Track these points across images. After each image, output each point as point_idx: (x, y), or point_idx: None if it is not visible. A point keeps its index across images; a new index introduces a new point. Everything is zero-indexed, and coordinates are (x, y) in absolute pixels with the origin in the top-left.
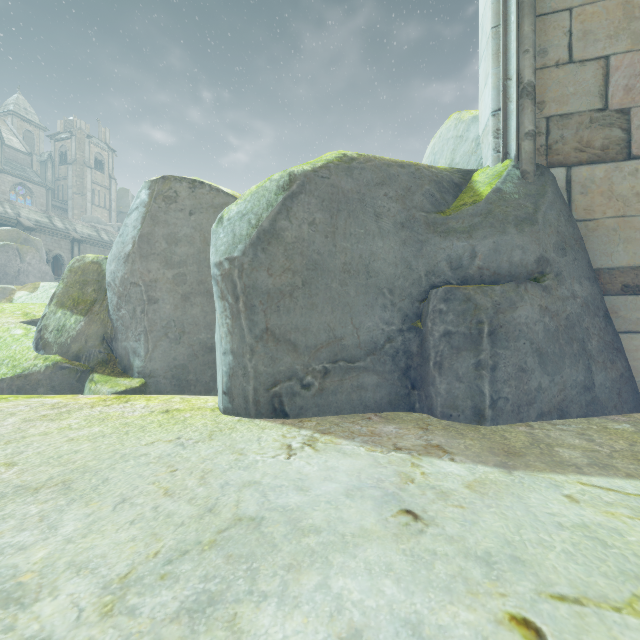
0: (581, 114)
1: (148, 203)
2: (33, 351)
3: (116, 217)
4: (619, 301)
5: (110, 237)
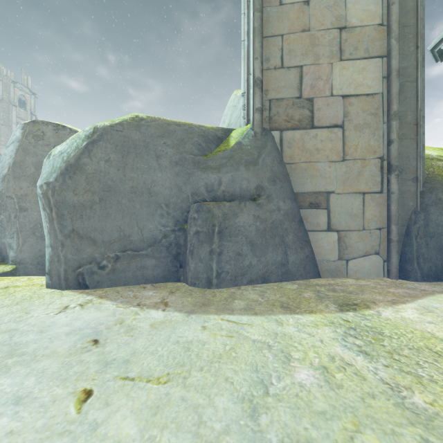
0: (288, 99)
1: (21, 139)
2: None
3: None
4: (308, 212)
5: None
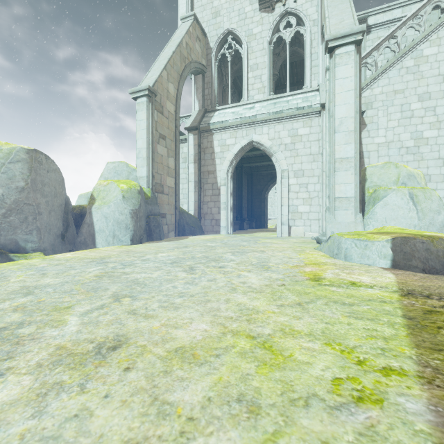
0: (159, 183)
1: (30, 162)
2: None
3: None
4: (162, 219)
5: None
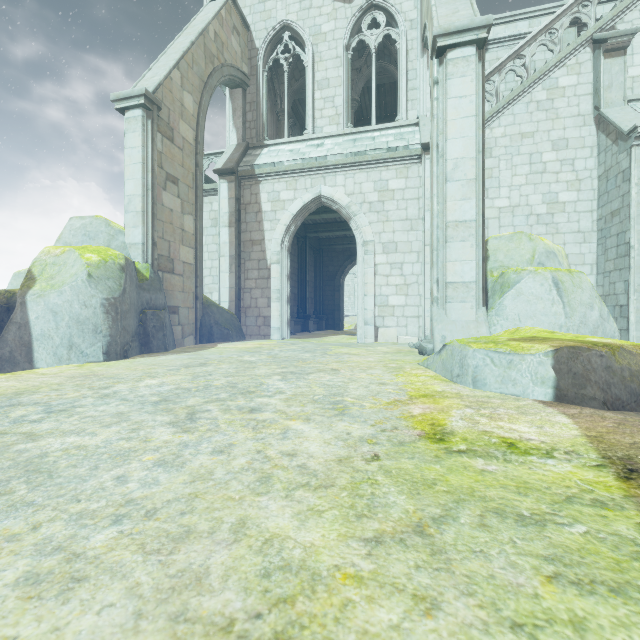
0: (165, 256)
1: None
2: None
3: None
4: (172, 316)
5: None
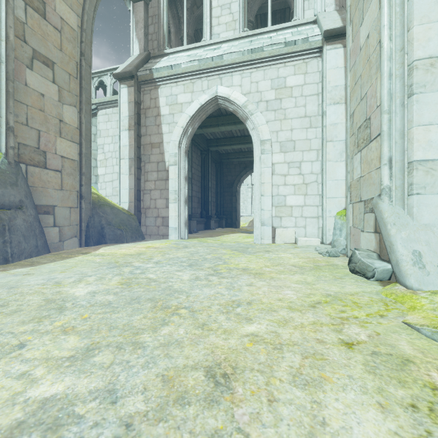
0: (31, 147)
1: None
2: None
3: None
4: (43, 216)
5: None
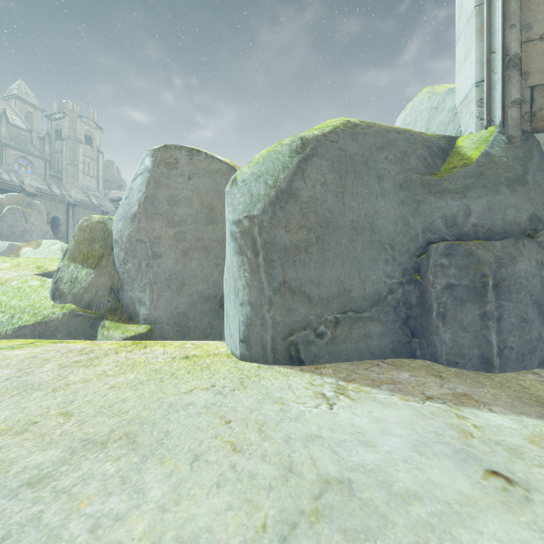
0: None
1: (152, 169)
2: (50, 300)
3: (103, 185)
4: None
5: (99, 201)
